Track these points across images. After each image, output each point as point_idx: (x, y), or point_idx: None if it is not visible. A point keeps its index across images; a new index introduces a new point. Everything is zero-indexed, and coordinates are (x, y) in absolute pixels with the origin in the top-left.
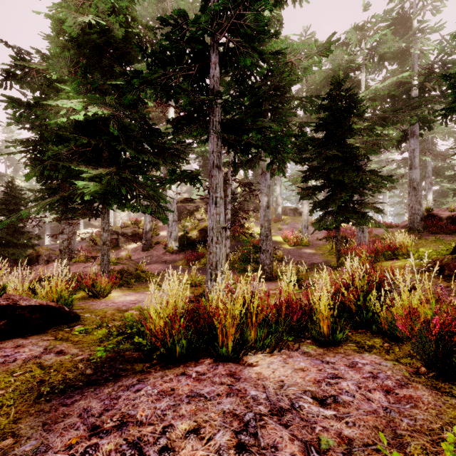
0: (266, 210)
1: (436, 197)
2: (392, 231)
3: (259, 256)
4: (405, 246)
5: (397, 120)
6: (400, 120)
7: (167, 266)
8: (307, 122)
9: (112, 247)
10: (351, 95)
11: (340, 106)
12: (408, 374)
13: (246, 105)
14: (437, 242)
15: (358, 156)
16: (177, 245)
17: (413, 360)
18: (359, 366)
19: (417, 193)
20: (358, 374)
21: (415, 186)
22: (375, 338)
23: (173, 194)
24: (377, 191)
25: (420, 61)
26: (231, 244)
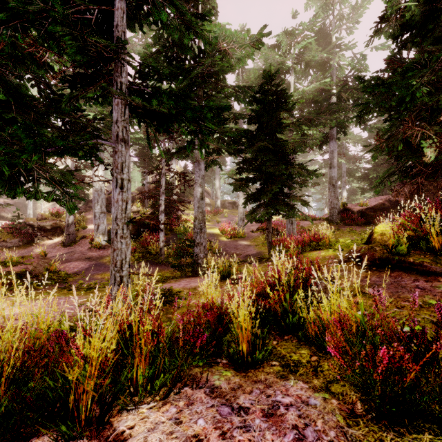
0: (200, 201)
1: (348, 195)
2: (316, 224)
3: (193, 250)
4: (327, 236)
5: (320, 123)
6: (323, 123)
7: (90, 263)
8: (241, 114)
9: (24, 243)
10: (281, 91)
11: (272, 100)
12: (343, 420)
13: (167, 75)
14: (351, 233)
15: (287, 150)
16: (105, 239)
17: (346, 388)
18: (280, 413)
19: (336, 189)
20: (277, 437)
21: (334, 183)
22: (302, 349)
23: (101, 183)
24: (304, 185)
25: (338, 74)
26: (167, 237)
